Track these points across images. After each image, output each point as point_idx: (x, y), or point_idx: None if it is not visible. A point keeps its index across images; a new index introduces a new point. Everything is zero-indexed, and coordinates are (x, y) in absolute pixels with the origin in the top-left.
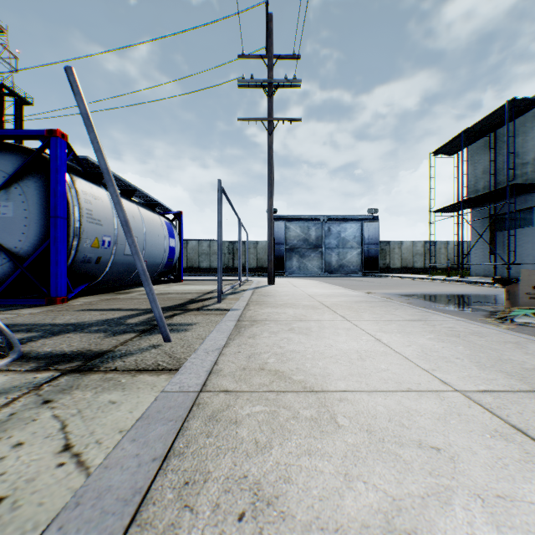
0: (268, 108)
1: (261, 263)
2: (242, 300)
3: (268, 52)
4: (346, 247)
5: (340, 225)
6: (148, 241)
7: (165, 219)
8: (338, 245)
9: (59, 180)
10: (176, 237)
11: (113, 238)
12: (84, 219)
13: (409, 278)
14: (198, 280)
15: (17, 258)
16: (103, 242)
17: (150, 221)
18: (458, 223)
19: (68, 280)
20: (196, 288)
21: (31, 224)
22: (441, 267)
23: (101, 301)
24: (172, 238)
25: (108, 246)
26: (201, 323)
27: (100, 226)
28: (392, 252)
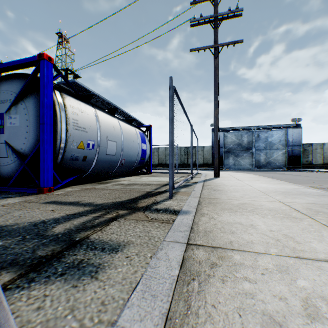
0: (214, 37)
1: (206, 161)
2: (194, 196)
3: None
4: (272, 148)
5: (267, 132)
6: (125, 145)
7: (140, 130)
8: (266, 147)
9: (46, 94)
10: (147, 143)
11: (96, 142)
12: (70, 126)
13: None
14: (163, 172)
15: (21, 157)
16: (87, 144)
17: (127, 130)
18: None
19: (55, 174)
20: (158, 180)
21: (30, 131)
22: None
23: (78, 191)
24: (144, 143)
25: (92, 147)
26: (132, 247)
27: (85, 132)
28: (314, 151)
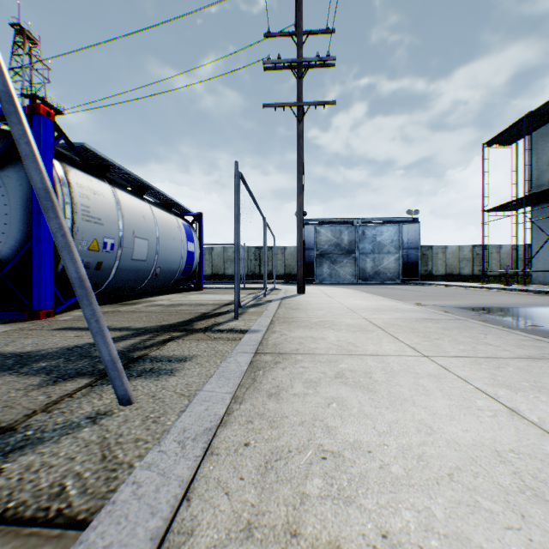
0: (298, 91)
1: (289, 270)
2: (266, 315)
3: (298, 27)
4: (382, 252)
5: (376, 228)
6: (161, 244)
7: (184, 221)
8: (374, 250)
9: None
10: (196, 241)
11: (117, 240)
12: (78, 216)
13: (457, 287)
14: (221, 288)
15: None
16: (104, 244)
17: (165, 222)
18: (517, 223)
19: (56, 289)
20: (215, 298)
21: (12, 222)
22: (492, 273)
23: None
24: (191, 242)
25: (111, 249)
26: (200, 358)
27: (100, 225)
28: (435, 257)
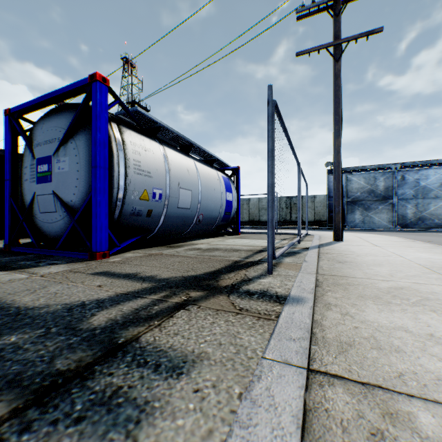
0: (334, 30)
1: (318, 217)
2: (306, 270)
3: None
4: (427, 196)
5: (418, 172)
6: (203, 194)
7: (223, 174)
8: (416, 195)
9: (99, 128)
10: (233, 192)
11: (164, 191)
12: (129, 170)
13: None
14: (256, 233)
15: (71, 211)
16: (152, 194)
17: (206, 175)
18: None
19: (111, 233)
20: (249, 243)
21: (81, 177)
22: None
23: (139, 257)
24: (229, 192)
25: (159, 198)
26: (207, 368)
27: (149, 178)
28: None
